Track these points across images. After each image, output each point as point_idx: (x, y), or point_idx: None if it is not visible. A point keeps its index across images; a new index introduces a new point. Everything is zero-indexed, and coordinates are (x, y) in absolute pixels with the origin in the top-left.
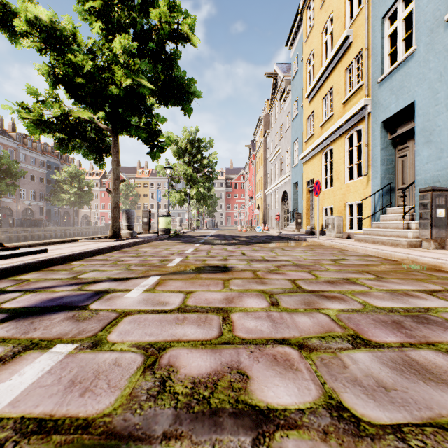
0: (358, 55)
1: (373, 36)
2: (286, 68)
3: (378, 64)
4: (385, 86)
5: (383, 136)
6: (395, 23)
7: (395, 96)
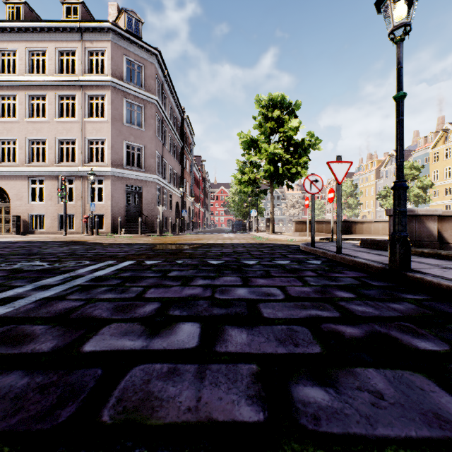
0: None
1: None
2: None
3: None
4: None
5: None
6: None
7: None
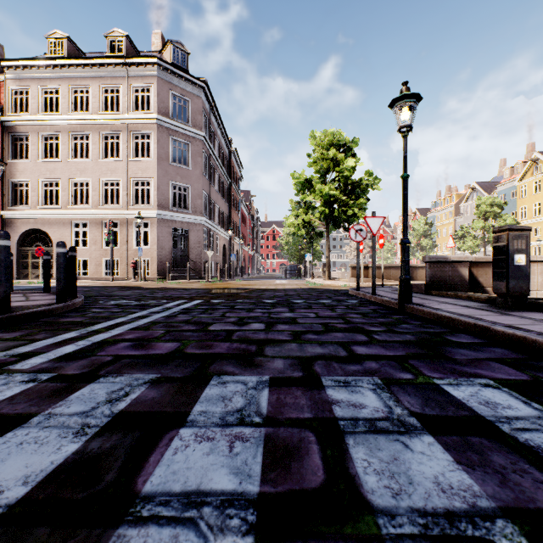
0: None
1: None
2: (484, 187)
3: None
4: None
5: None
6: None
7: None
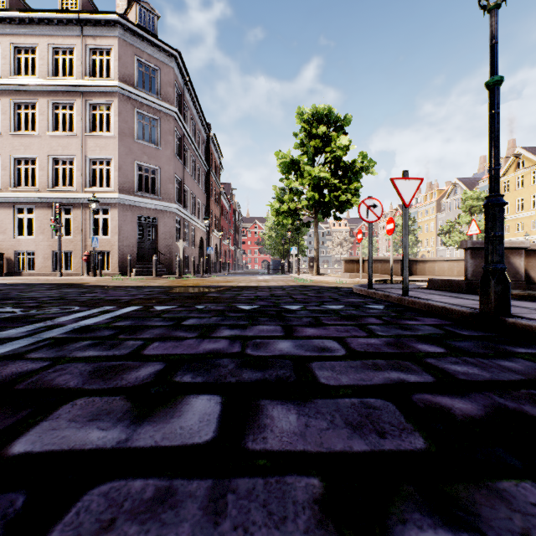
0: None
1: None
2: (466, 183)
3: None
4: None
5: None
6: None
7: None
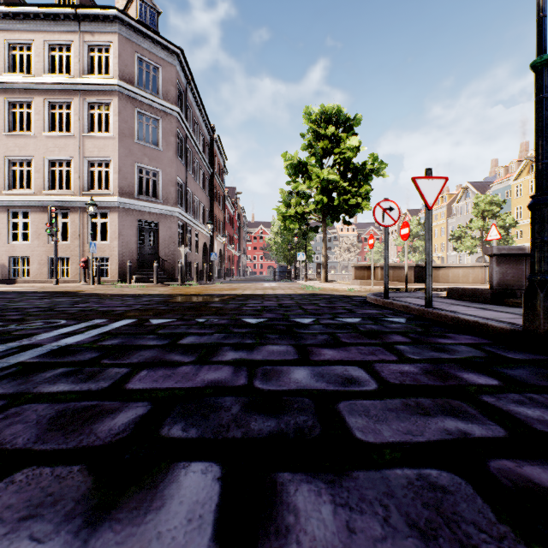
0: None
1: None
2: (477, 187)
3: None
4: None
5: None
6: None
7: None
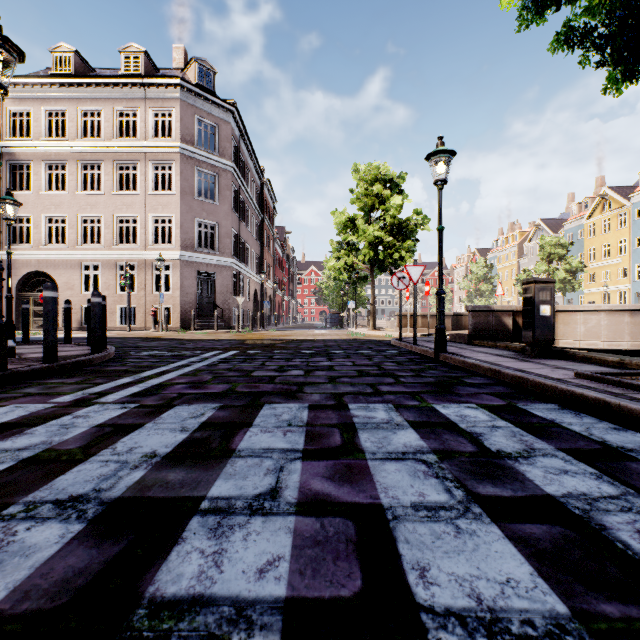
0: (624, 267)
1: (631, 267)
2: (550, 225)
3: (633, 276)
4: (636, 284)
5: (635, 296)
6: (639, 269)
7: (639, 288)
